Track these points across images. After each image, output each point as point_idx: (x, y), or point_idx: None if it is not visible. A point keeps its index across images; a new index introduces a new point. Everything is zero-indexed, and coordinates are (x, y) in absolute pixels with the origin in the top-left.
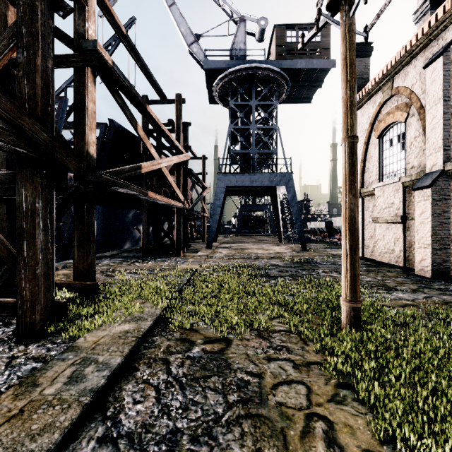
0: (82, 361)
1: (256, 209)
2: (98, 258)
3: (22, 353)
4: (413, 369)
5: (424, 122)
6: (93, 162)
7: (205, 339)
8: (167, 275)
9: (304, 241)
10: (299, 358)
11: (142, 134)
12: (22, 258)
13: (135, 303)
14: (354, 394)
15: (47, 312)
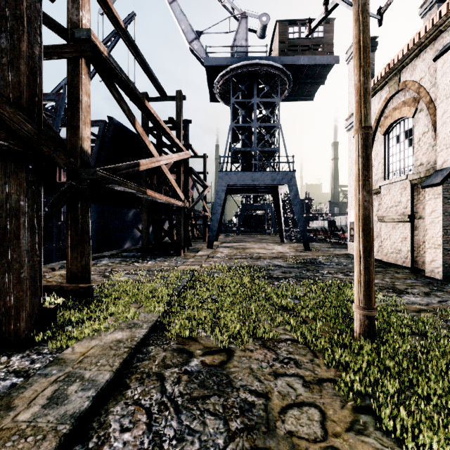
0: (66, 377)
1: (258, 208)
2: (97, 257)
3: (3, 365)
4: (442, 391)
5: (434, 117)
6: (88, 158)
7: (204, 349)
8: (166, 276)
9: (306, 240)
10: (309, 373)
11: (140, 130)
12: (6, 260)
13: (130, 308)
14: (376, 421)
15: (34, 319)
